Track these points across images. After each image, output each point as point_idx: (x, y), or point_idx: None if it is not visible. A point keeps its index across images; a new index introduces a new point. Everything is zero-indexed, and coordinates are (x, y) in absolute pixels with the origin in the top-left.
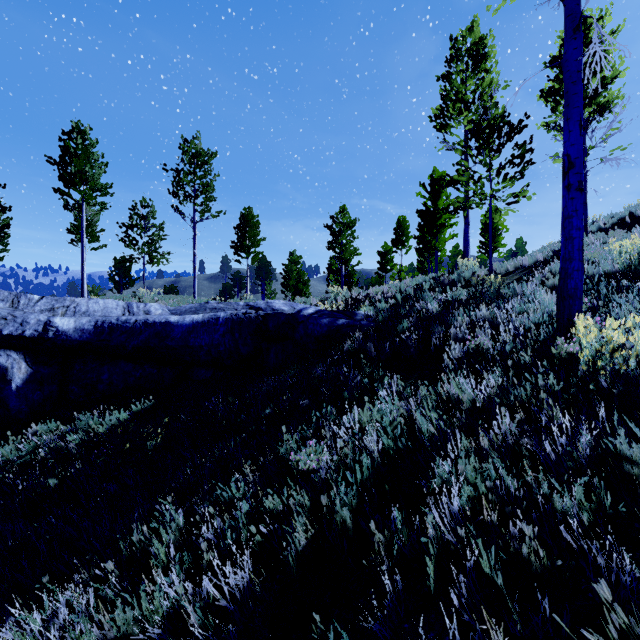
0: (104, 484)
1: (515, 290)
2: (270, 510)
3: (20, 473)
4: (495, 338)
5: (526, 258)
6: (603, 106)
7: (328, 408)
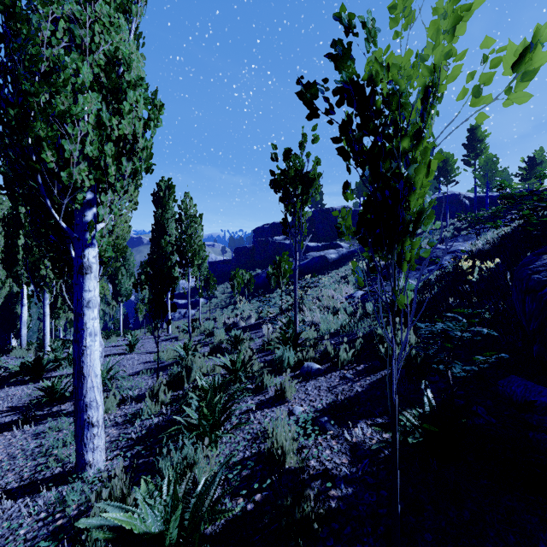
0: None
1: None
2: None
3: None
4: None
5: None
6: None
7: None
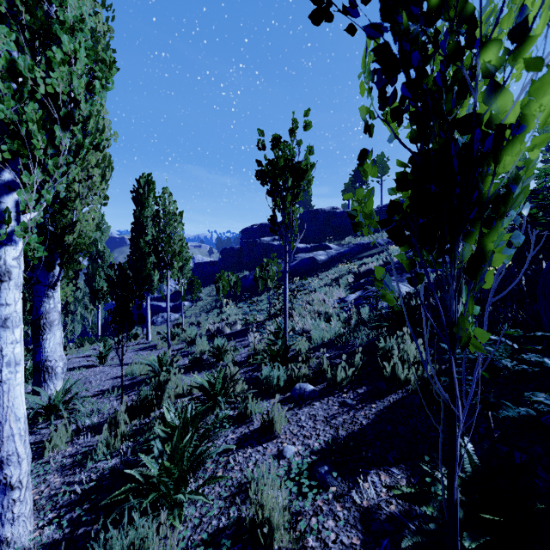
0: None
1: None
2: None
3: None
4: None
5: None
6: None
7: None
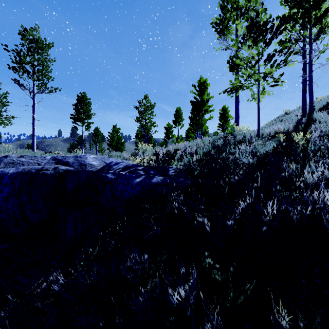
0: None
1: (319, 148)
2: None
3: None
4: None
5: (279, 127)
6: (326, 26)
7: None
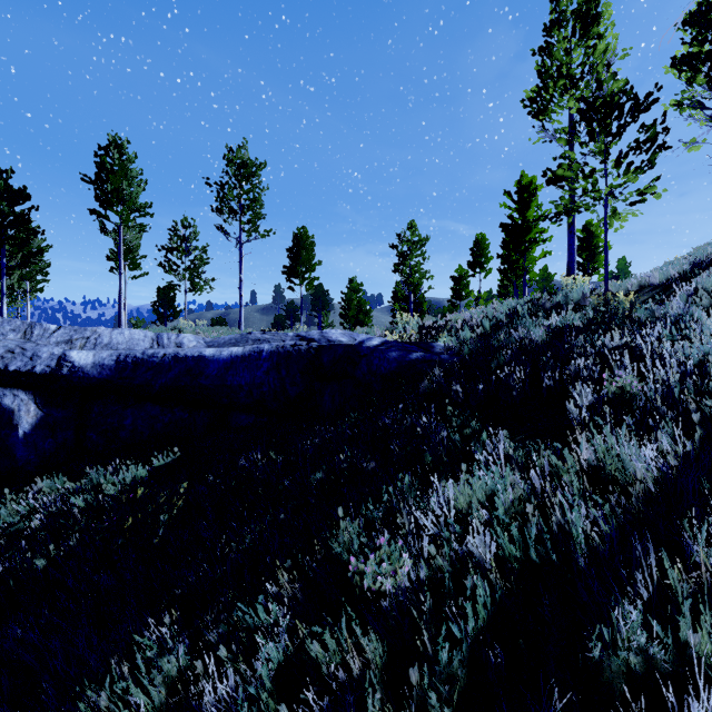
0: (95, 576)
1: (653, 312)
2: (317, 657)
3: (5, 548)
4: (636, 378)
5: (654, 274)
6: None
7: (405, 480)
